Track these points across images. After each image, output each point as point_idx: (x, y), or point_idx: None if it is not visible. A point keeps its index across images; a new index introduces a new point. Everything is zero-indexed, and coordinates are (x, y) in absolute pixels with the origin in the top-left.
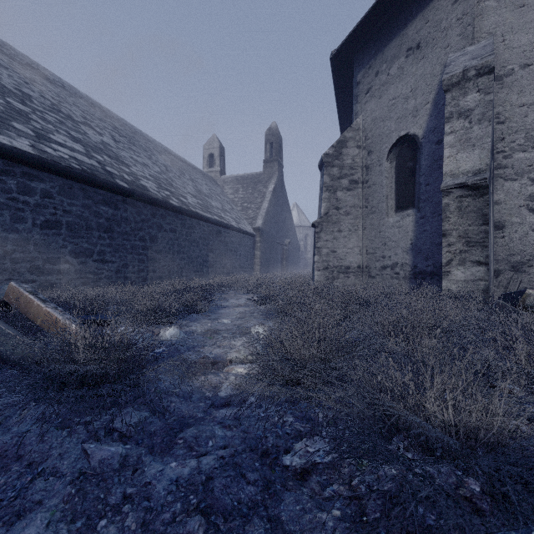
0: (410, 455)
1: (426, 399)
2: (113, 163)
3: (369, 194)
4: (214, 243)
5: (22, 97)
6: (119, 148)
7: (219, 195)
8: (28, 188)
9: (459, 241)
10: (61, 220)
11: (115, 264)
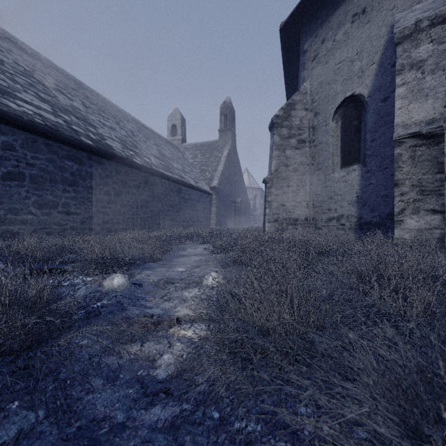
0: None
1: None
2: (80, 124)
3: (315, 153)
4: (174, 199)
5: None
6: (88, 113)
7: (180, 159)
8: None
9: (412, 190)
10: (24, 172)
11: (80, 215)
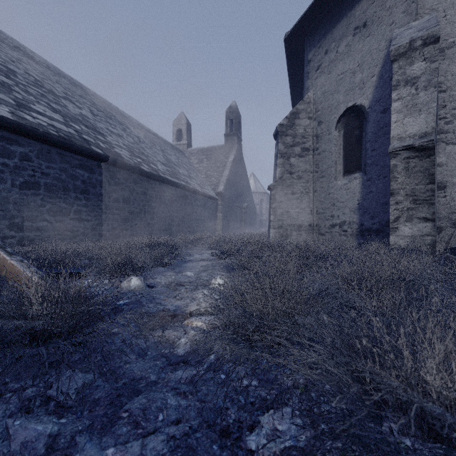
0: (409, 441)
1: (429, 370)
2: (90, 133)
3: (319, 160)
4: (181, 205)
5: (7, 72)
6: (96, 121)
7: (185, 164)
8: (8, 151)
9: (406, 199)
10: (39, 182)
11: (91, 222)
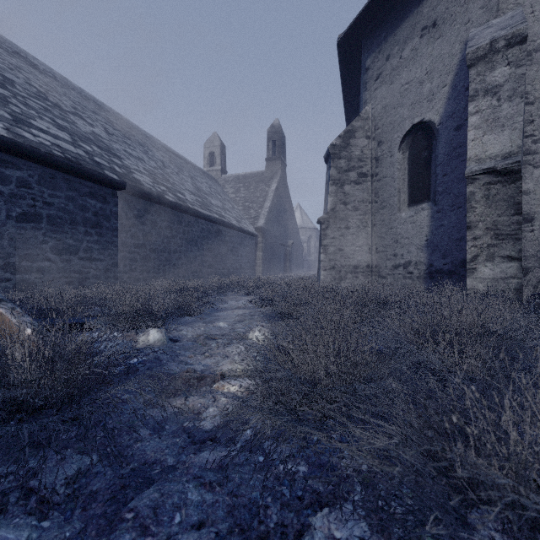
0: None
1: None
2: (104, 155)
3: (379, 188)
4: (213, 242)
5: (3, 81)
6: (112, 141)
7: (219, 194)
8: (2, 175)
9: (486, 234)
10: (41, 213)
11: (104, 262)
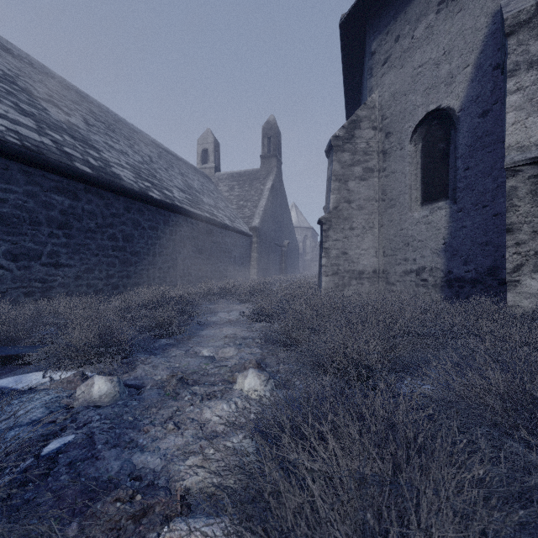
0: None
1: None
2: (77, 145)
3: (387, 185)
4: (204, 243)
5: None
6: (91, 132)
7: (212, 192)
8: None
9: (533, 238)
10: None
11: (74, 268)
